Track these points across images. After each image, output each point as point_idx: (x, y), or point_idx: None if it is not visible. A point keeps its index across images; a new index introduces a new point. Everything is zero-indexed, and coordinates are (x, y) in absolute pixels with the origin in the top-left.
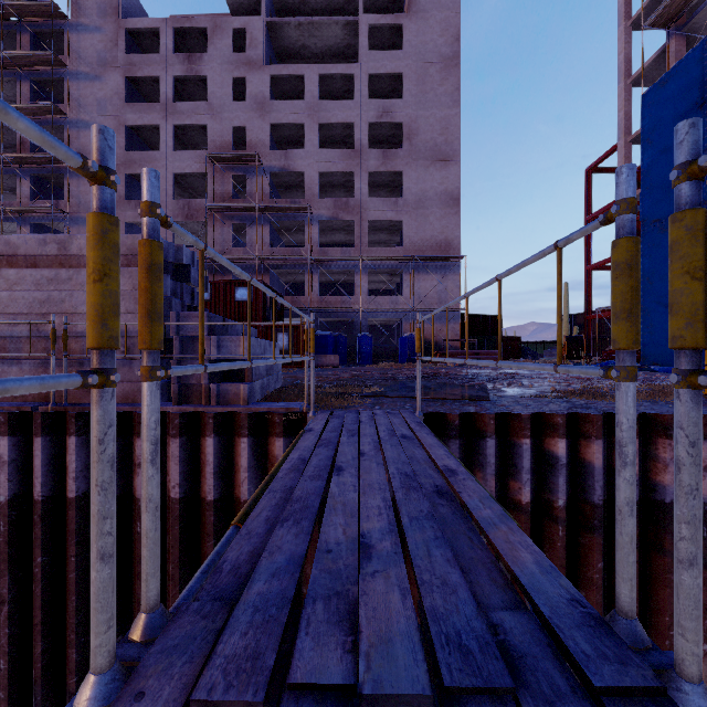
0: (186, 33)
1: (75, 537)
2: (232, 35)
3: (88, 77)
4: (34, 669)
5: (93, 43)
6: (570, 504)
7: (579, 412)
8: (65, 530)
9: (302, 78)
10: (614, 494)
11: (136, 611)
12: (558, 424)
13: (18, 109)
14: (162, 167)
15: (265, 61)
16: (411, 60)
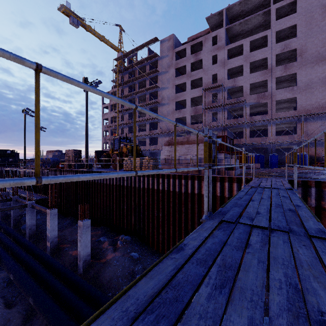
0: (194, 45)
1: (197, 201)
2: (211, 40)
3: (164, 73)
4: (189, 227)
5: (166, 61)
6: None
7: None
8: (194, 200)
9: (241, 45)
10: None
11: None
12: None
13: (147, 89)
14: (187, 96)
15: (225, 44)
16: (302, 15)
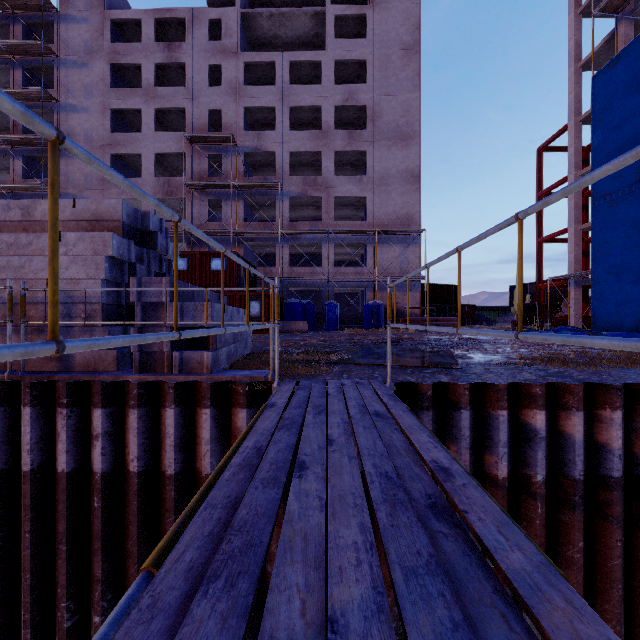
0: (166, 24)
1: (29, 512)
2: (209, 25)
3: (76, 65)
4: None
5: (80, 33)
6: (549, 478)
7: (558, 382)
8: (20, 504)
9: (273, 65)
10: (595, 468)
11: (93, 590)
12: (536, 395)
13: (11, 94)
14: (144, 147)
15: (239, 49)
16: (375, 47)
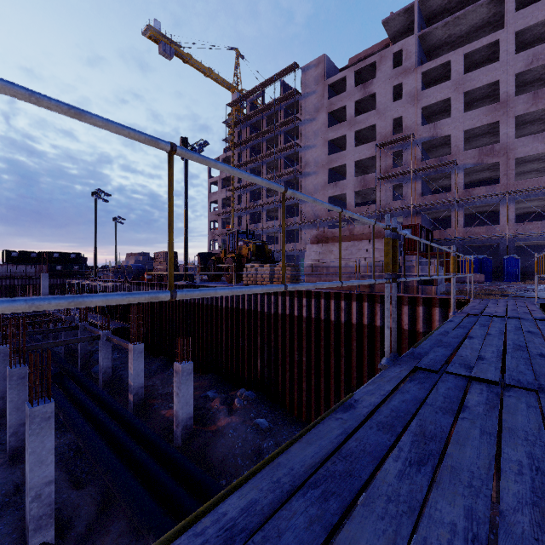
0: (361, 70)
1: (367, 338)
2: (392, 58)
3: (309, 121)
4: (353, 382)
5: (312, 101)
6: None
7: None
8: (362, 336)
9: (447, 63)
10: None
11: None
12: None
13: (280, 150)
14: (348, 159)
15: (417, 64)
16: None
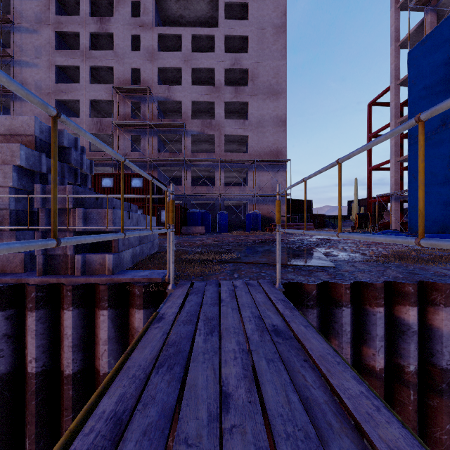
0: (98, 3)
1: None
2: (131, 5)
3: (28, 31)
4: None
5: (31, 7)
6: (418, 367)
7: (426, 280)
8: None
9: (179, 37)
10: None
11: None
12: (409, 293)
13: None
14: (82, 95)
15: (154, 24)
16: (254, 27)
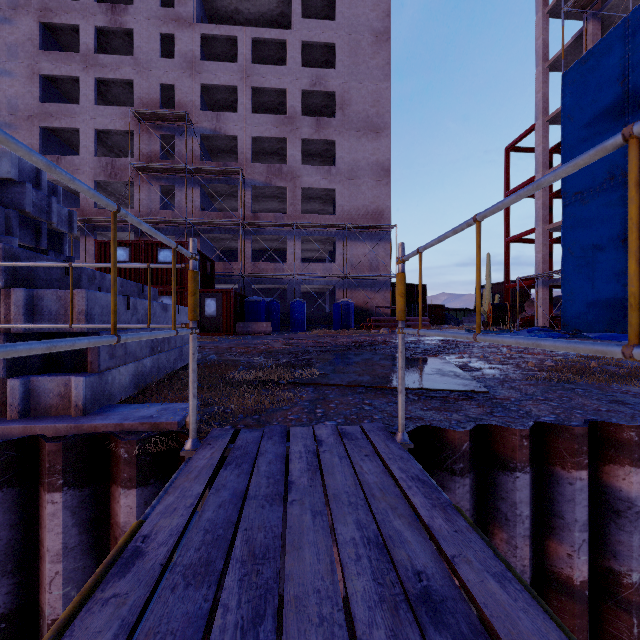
0: None
1: None
2: None
3: None
4: None
5: None
6: None
7: None
8: None
9: (234, 41)
10: None
11: None
12: (631, 443)
13: None
14: (83, 122)
15: (196, 19)
16: (344, 31)
